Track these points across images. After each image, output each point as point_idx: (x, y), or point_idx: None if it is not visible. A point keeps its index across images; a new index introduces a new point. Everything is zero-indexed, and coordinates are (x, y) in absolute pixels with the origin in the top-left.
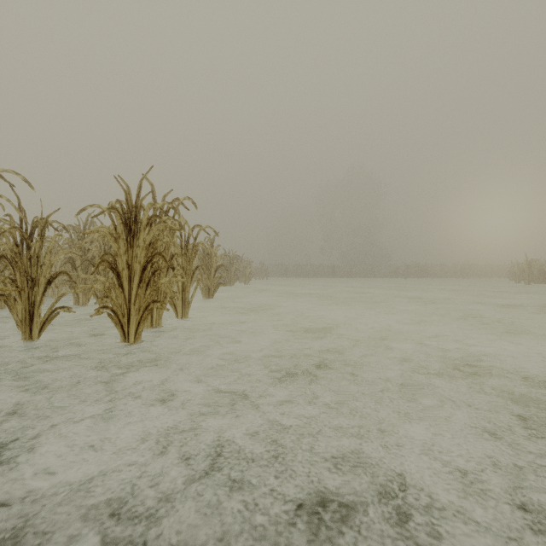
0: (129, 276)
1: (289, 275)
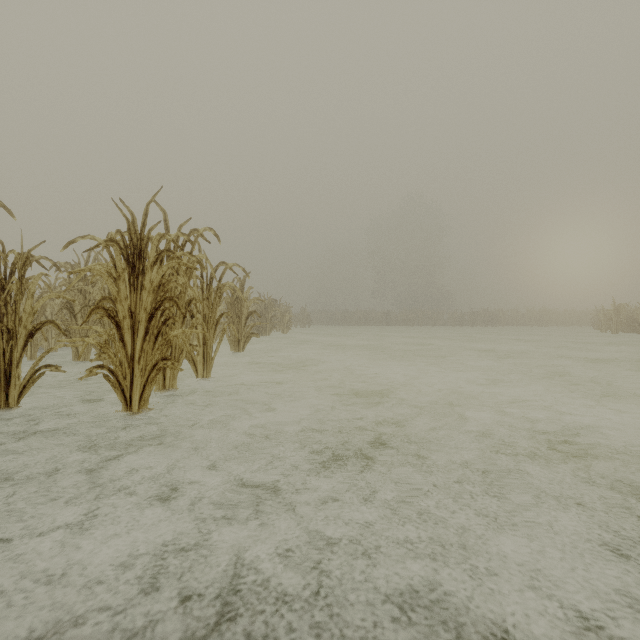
0: (132, 327)
1: (335, 323)
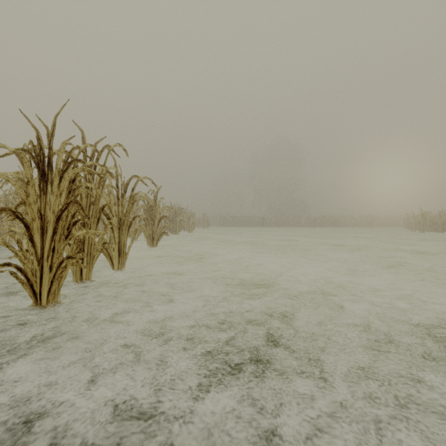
0: (41, 228)
1: (227, 225)
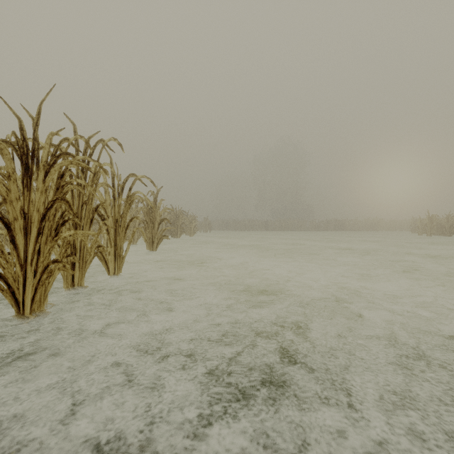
0: (24, 228)
1: (229, 229)
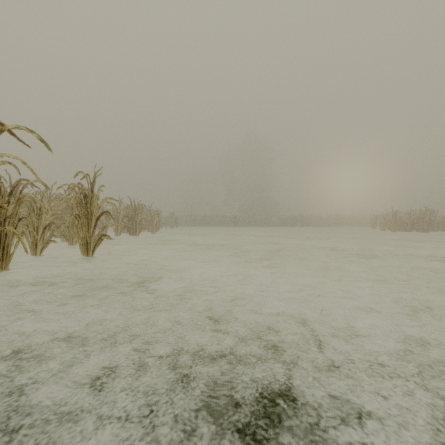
0: None
1: (197, 225)
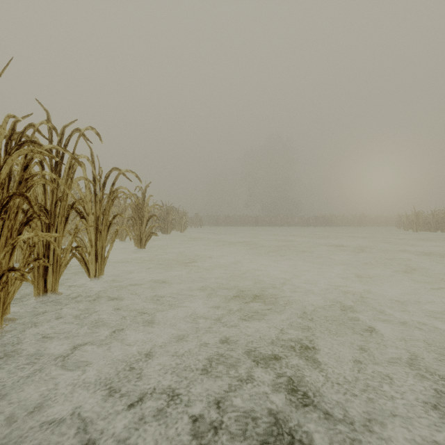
0: None
1: (220, 225)
